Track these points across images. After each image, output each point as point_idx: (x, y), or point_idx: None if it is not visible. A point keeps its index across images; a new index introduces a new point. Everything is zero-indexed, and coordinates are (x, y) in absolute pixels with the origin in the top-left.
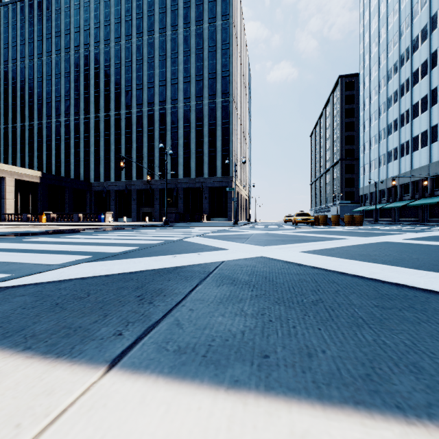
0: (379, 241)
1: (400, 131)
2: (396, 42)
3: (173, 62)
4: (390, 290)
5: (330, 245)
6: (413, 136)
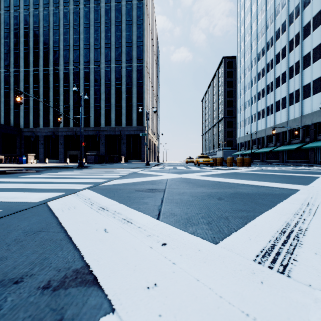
0: None
1: (267, 97)
2: (264, 33)
3: (96, 30)
4: None
5: None
6: (276, 101)
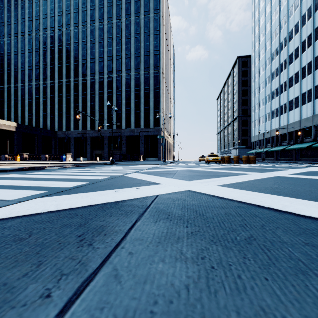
0: (273, 175)
1: (280, 96)
2: (277, 34)
3: (118, 43)
4: (308, 224)
5: (239, 180)
6: (289, 100)
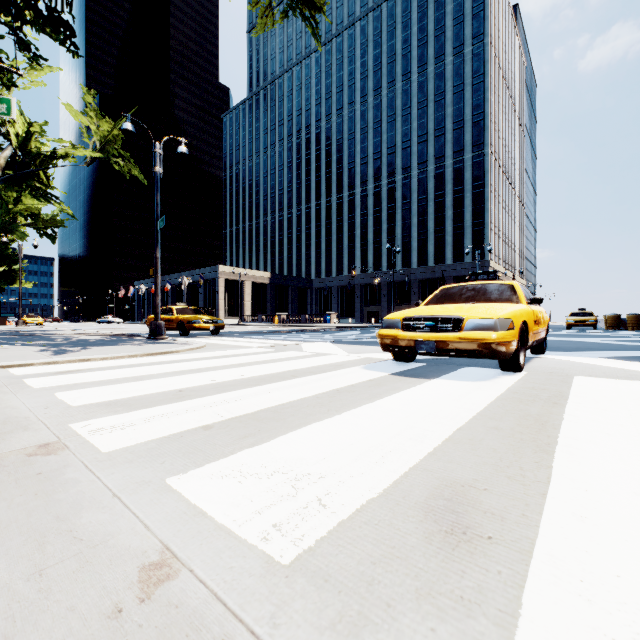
0: (560, 340)
1: None
2: None
3: (405, 121)
4: None
5: None
6: None
